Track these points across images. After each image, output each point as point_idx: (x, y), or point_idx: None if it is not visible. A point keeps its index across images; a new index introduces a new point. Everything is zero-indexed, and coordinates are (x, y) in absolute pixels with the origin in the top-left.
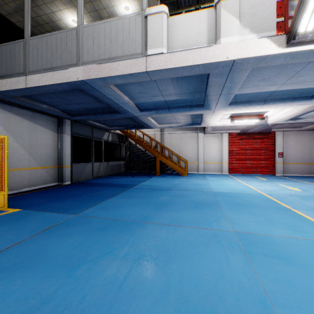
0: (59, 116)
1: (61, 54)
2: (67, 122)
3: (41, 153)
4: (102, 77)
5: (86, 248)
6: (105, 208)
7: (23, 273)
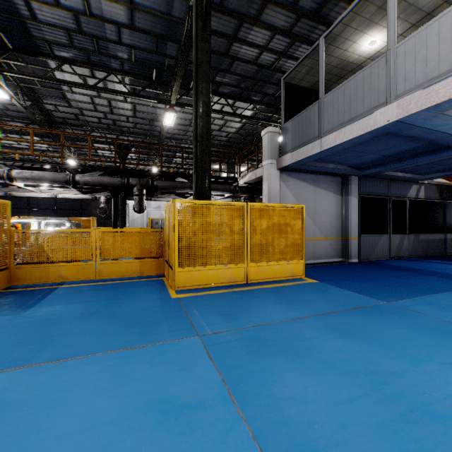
0: (344, 174)
1: (363, 98)
2: (354, 180)
3: (325, 222)
4: (433, 105)
5: (424, 347)
6: (435, 305)
7: (355, 340)
